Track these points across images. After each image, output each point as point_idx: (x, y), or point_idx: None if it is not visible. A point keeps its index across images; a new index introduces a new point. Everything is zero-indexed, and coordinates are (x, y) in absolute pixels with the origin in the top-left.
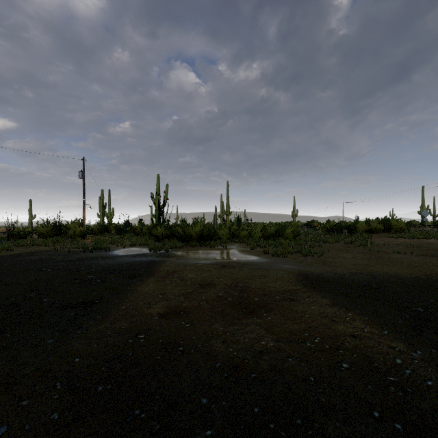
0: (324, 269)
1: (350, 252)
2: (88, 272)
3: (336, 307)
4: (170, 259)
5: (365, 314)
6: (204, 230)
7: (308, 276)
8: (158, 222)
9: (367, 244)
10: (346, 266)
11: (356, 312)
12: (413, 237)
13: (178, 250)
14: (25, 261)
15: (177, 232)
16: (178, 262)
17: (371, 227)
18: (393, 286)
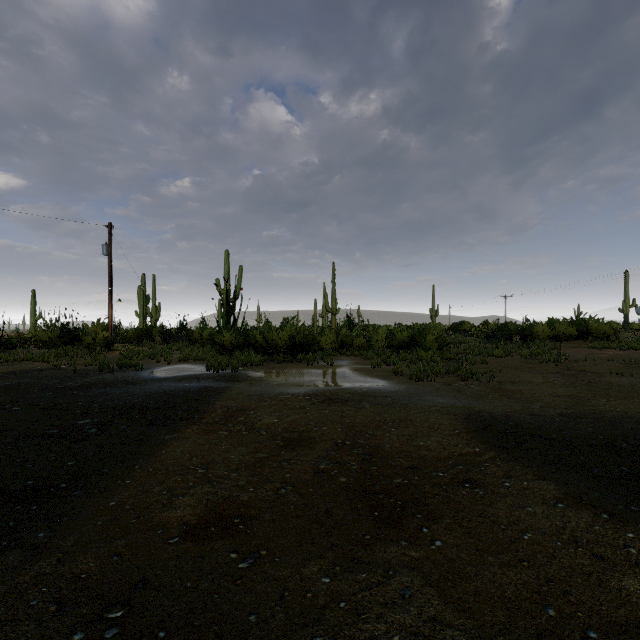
0: (509, 405)
1: (536, 372)
2: (85, 412)
3: (584, 510)
4: (237, 385)
5: None
6: (296, 337)
7: (486, 422)
8: (226, 323)
9: (560, 359)
10: (544, 399)
11: None
12: (628, 348)
13: (255, 369)
14: None
15: (254, 339)
16: (250, 391)
17: (558, 332)
18: None
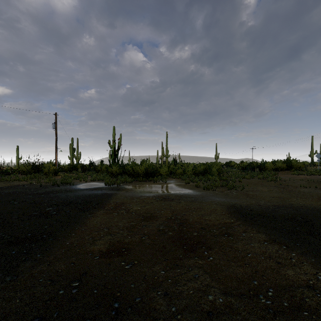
0: (249, 201)
1: (264, 186)
2: (49, 204)
3: (276, 245)
4: (120, 192)
5: (309, 254)
6: (148, 169)
7: (237, 209)
8: (113, 162)
9: (277, 180)
10: (266, 199)
11: (298, 251)
12: (311, 174)
13: (128, 184)
14: (0, 194)
15: (128, 170)
16: (126, 195)
17: (277, 166)
18: (317, 219)
